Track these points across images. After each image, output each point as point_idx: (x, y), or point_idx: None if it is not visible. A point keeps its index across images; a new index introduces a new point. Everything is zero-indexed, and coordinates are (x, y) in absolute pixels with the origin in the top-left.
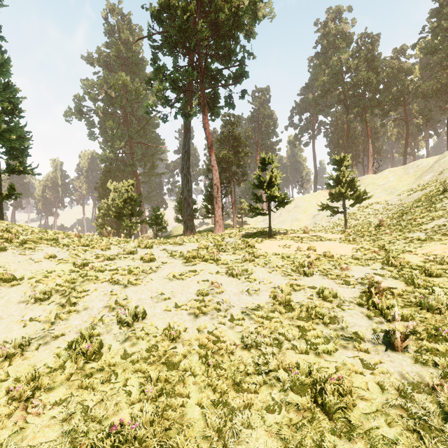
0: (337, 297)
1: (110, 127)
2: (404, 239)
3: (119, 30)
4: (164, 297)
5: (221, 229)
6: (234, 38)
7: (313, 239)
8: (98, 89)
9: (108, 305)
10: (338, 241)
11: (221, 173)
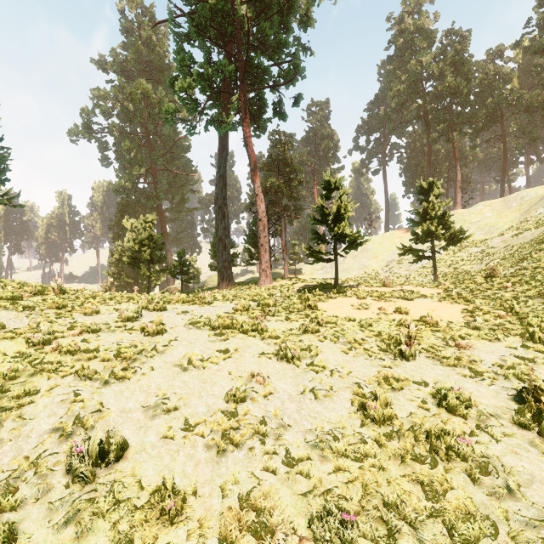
0: (472, 407)
1: (127, 149)
2: (538, 296)
3: (139, 27)
4: (166, 406)
5: (268, 281)
6: (286, 23)
7: (399, 296)
8: (111, 100)
9: (61, 426)
10: (436, 299)
11: (268, 208)
